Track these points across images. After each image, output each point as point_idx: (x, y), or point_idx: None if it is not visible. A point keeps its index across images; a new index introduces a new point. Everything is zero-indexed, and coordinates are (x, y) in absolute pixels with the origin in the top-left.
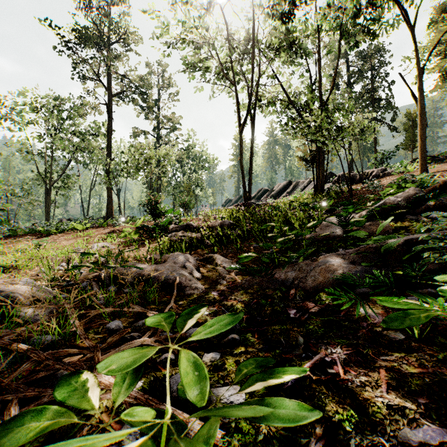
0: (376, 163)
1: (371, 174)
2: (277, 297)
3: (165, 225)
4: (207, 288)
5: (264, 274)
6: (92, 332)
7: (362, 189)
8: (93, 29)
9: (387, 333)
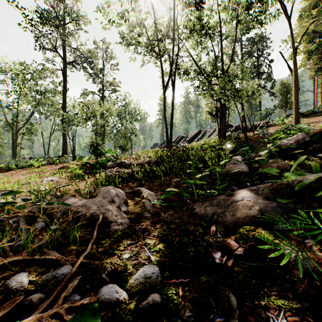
0: (261, 117)
1: (259, 125)
2: (199, 234)
3: (104, 162)
4: (132, 222)
5: (185, 209)
6: None
7: (254, 136)
8: (52, 12)
9: None
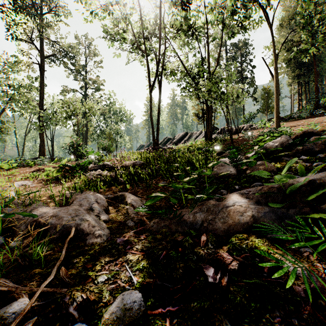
0: (245, 121)
1: (243, 128)
2: (188, 246)
3: (85, 164)
4: (113, 233)
5: (173, 217)
6: None
7: (238, 138)
8: (27, 0)
9: None
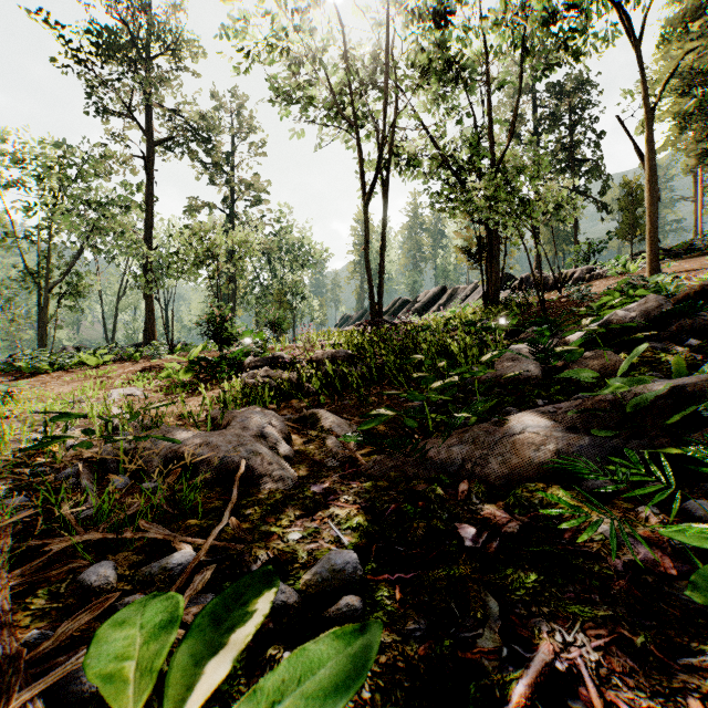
0: (578, 259)
1: (572, 277)
2: (435, 498)
3: (237, 357)
4: (303, 476)
5: (409, 450)
6: (44, 593)
7: (560, 300)
8: (122, 33)
9: (672, 588)
